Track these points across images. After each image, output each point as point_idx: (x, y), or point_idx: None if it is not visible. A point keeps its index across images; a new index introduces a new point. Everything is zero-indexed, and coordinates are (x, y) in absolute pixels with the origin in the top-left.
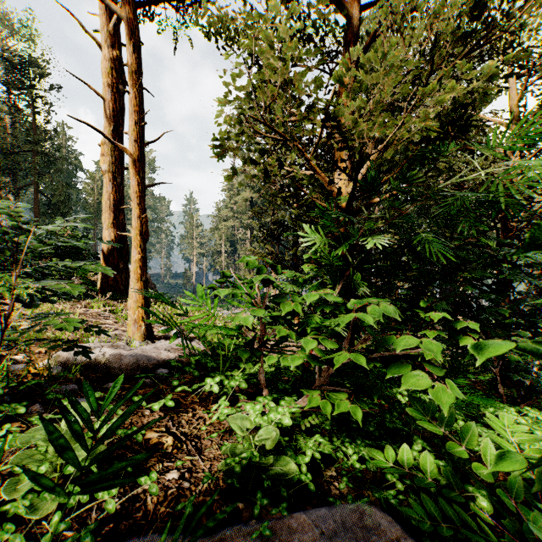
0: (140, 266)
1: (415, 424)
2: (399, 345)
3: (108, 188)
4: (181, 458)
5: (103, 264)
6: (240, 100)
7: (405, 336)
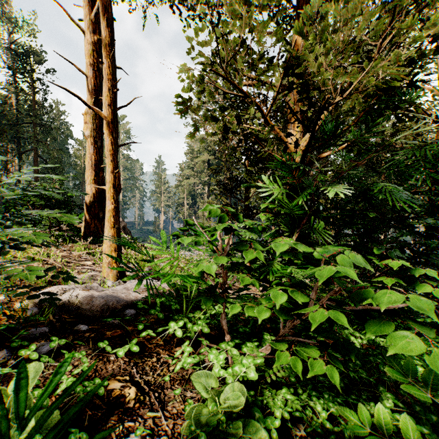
0: (113, 215)
1: (379, 374)
2: (381, 301)
3: (90, 150)
4: (143, 415)
5: (86, 214)
6: (203, 56)
7: (385, 291)
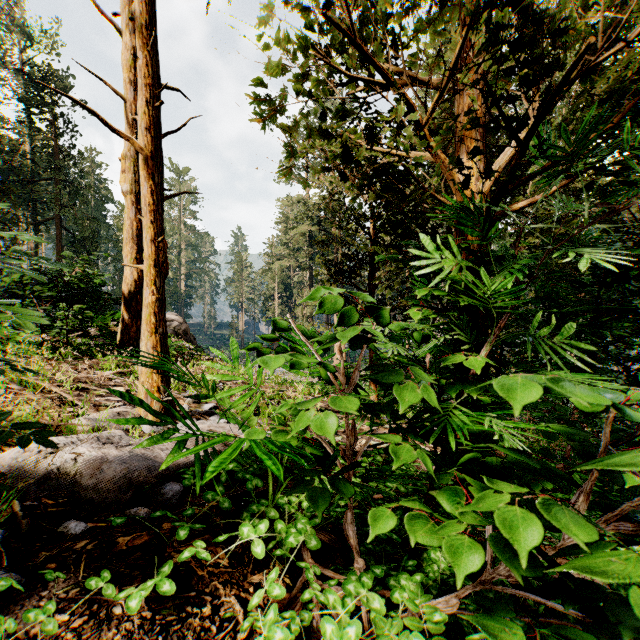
0: (154, 312)
1: None
2: None
3: (130, 214)
4: None
5: (124, 311)
6: None
7: None
